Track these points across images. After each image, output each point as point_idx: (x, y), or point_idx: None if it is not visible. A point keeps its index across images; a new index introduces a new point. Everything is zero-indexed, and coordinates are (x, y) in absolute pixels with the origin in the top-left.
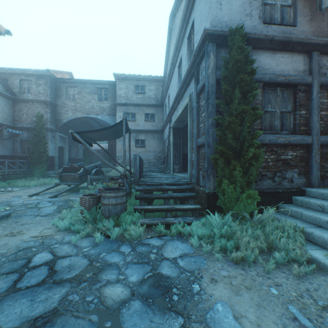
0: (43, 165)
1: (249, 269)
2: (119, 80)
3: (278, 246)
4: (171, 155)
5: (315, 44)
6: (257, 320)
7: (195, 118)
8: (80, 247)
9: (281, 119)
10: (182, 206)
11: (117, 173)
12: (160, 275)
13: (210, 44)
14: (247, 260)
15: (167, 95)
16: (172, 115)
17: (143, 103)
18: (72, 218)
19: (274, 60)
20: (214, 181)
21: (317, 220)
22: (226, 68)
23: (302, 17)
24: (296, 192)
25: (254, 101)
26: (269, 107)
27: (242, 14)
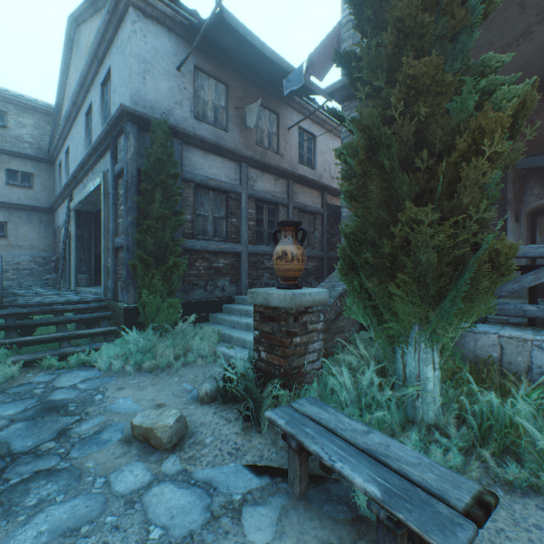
0: None
1: (162, 373)
2: None
3: (194, 350)
4: (72, 256)
5: (243, 156)
6: (154, 398)
7: (112, 208)
8: None
9: (215, 225)
10: (90, 331)
11: None
12: (52, 401)
13: (131, 124)
14: (162, 366)
15: (65, 148)
16: (75, 188)
17: (3, 148)
18: None
19: (207, 161)
20: (136, 293)
21: (233, 323)
22: (149, 161)
23: (234, 125)
24: (227, 301)
25: (186, 202)
26: (203, 211)
27: (172, 100)
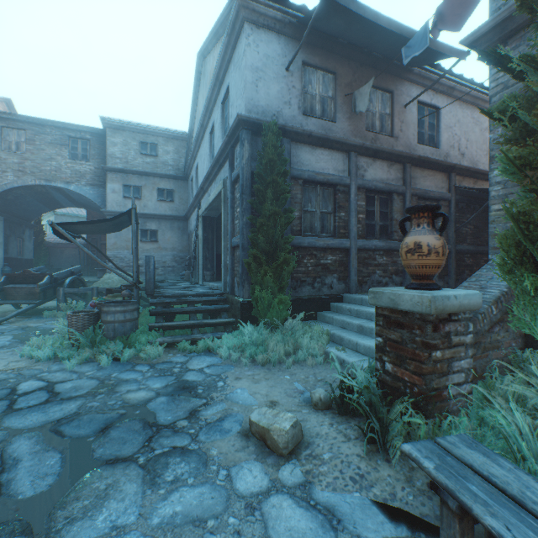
0: None
1: (273, 368)
2: (111, 129)
3: (303, 348)
4: (200, 255)
5: (352, 145)
6: (267, 393)
7: (230, 212)
8: (81, 372)
9: (322, 220)
10: (213, 320)
11: (111, 284)
12: (186, 381)
13: (245, 131)
14: (273, 361)
15: (195, 166)
16: (202, 198)
17: (155, 172)
18: (54, 344)
19: (314, 156)
20: (249, 288)
21: (342, 323)
22: (261, 163)
23: (342, 113)
24: (334, 299)
25: (294, 200)
26: (310, 207)
27: (281, 101)
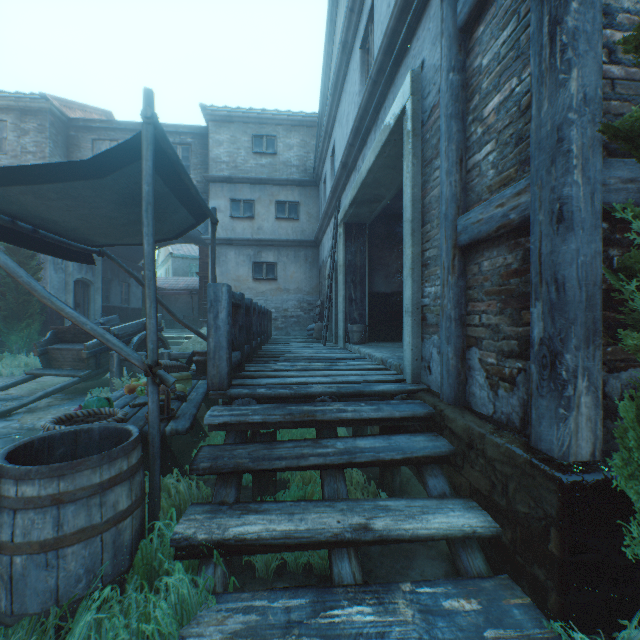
0: (30, 322)
1: None
2: (215, 122)
3: None
4: (340, 295)
5: None
6: None
7: (446, 134)
8: None
9: None
10: (409, 522)
11: (203, 343)
12: None
13: None
14: None
15: (330, 150)
16: (342, 192)
17: (272, 178)
18: None
19: None
20: (595, 411)
21: None
22: None
23: None
24: None
25: None
26: None
27: None
